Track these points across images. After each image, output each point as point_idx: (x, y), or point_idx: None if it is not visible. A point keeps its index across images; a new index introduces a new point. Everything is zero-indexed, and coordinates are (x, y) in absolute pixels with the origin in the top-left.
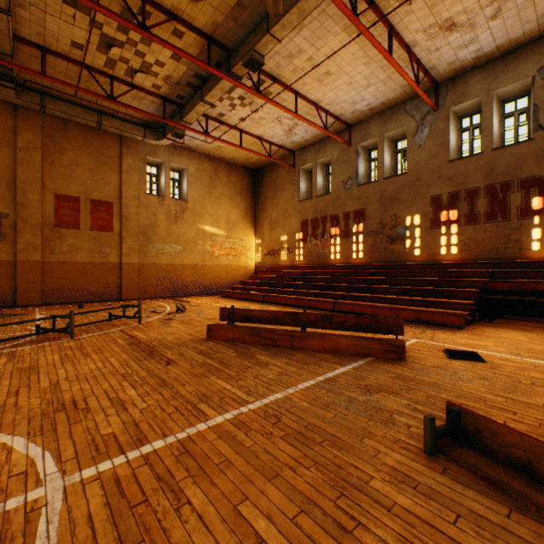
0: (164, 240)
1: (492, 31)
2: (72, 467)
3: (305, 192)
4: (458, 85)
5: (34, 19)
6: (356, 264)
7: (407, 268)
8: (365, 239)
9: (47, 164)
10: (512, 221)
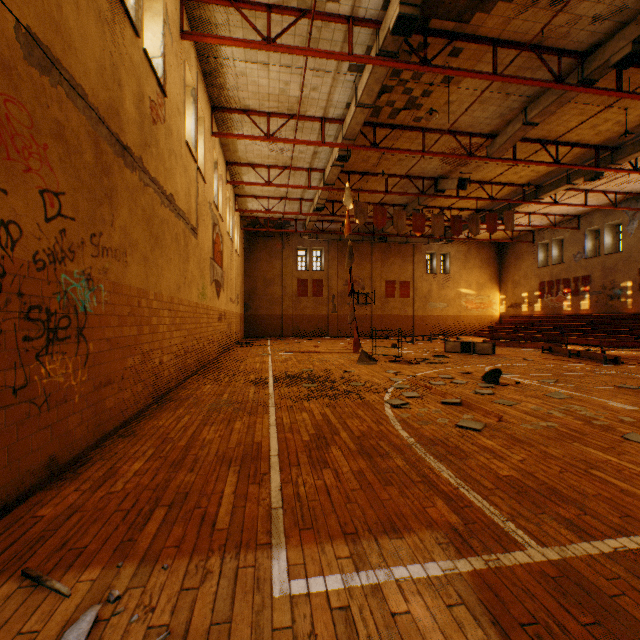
0: (435, 300)
1: None
2: None
3: (543, 260)
4: None
5: None
6: (581, 315)
7: (618, 317)
8: (590, 297)
9: (382, 266)
10: None
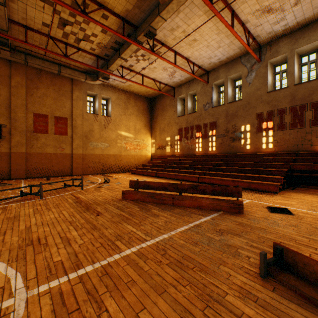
0: (97, 140)
1: (294, 13)
2: (33, 283)
3: (181, 111)
4: (273, 46)
5: (20, 9)
6: (211, 154)
7: (242, 156)
8: (217, 139)
9: (29, 95)
10: (307, 128)
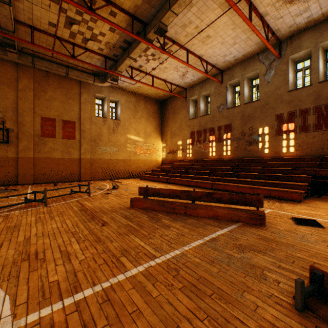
0: (106, 144)
1: (320, 3)
2: (22, 311)
3: (193, 114)
4: (295, 41)
5: (26, 8)
6: (226, 159)
7: (260, 161)
8: (232, 143)
9: (36, 99)
10: None
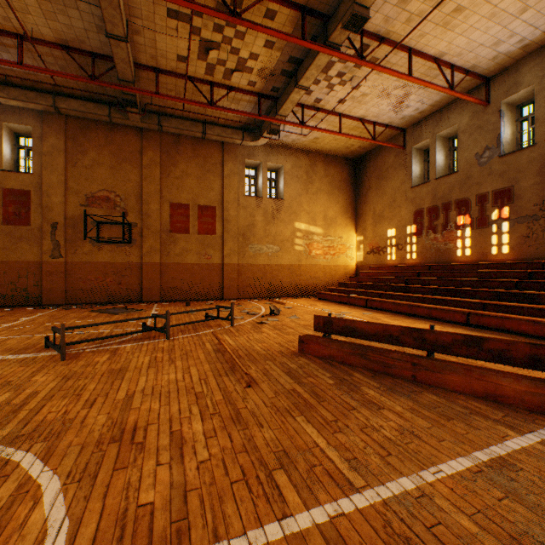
0: (261, 240)
1: None
2: None
3: (419, 176)
4: None
5: (147, 42)
6: (498, 262)
7: None
8: (513, 227)
9: (164, 177)
10: None
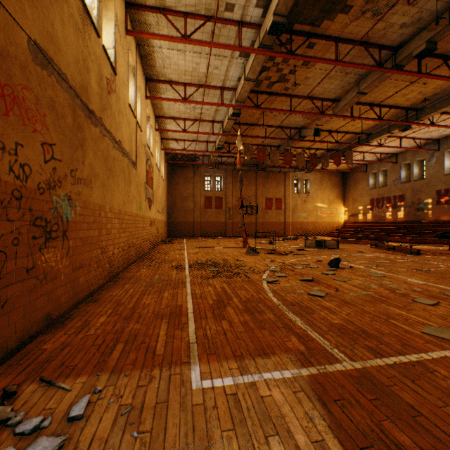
0: (300, 211)
1: None
2: None
3: (372, 184)
4: (448, 140)
5: None
6: (398, 221)
7: (423, 223)
8: (404, 209)
9: (263, 188)
10: None
